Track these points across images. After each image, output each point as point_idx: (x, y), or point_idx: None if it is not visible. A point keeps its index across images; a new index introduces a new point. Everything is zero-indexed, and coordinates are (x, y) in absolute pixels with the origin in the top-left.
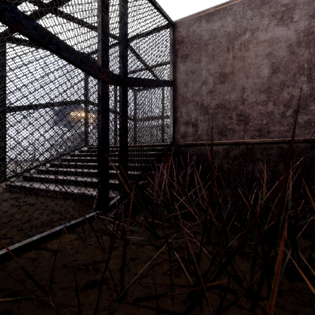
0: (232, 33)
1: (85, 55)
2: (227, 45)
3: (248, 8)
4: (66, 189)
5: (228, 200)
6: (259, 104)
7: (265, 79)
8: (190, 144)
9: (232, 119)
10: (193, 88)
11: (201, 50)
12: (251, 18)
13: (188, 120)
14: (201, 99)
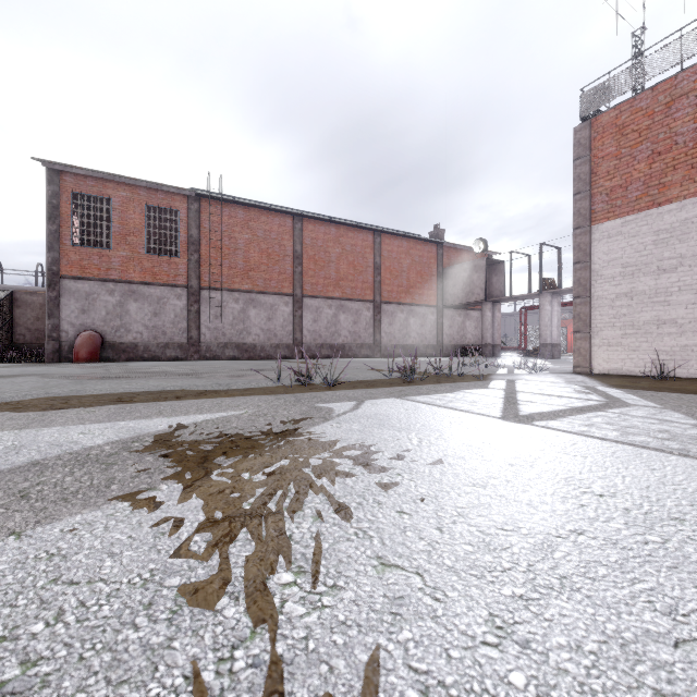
0: (43, 304)
1: None
2: (40, 307)
3: None
4: None
5: None
6: None
7: None
8: (22, 343)
9: (42, 335)
10: (24, 321)
11: (28, 306)
12: None
13: (21, 333)
14: (28, 325)
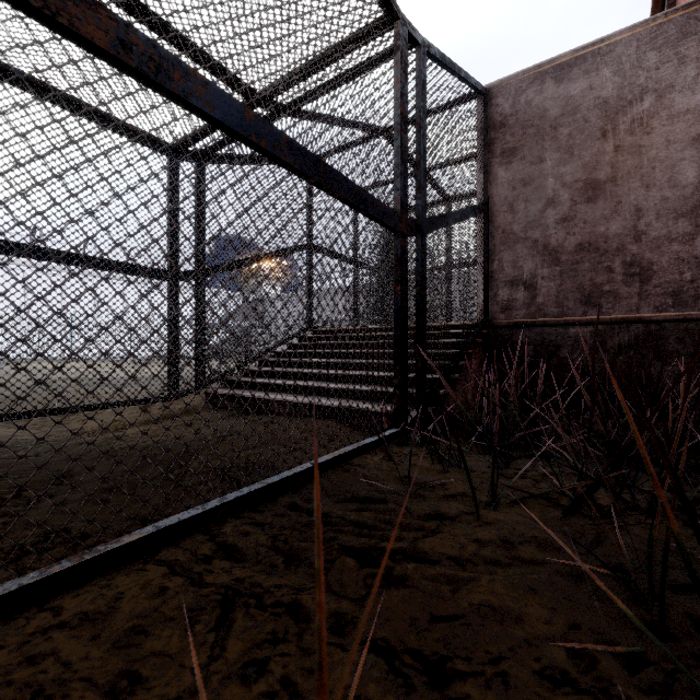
0: (613, 101)
1: (383, 202)
2: (602, 124)
3: (649, 48)
4: (316, 400)
5: (610, 424)
6: (674, 241)
7: (688, 190)
8: (521, 323)
9: (612, 273)
10: (526, 214)
11: (543, 139)
12: (657, 67)
13: (516, 276)
14: (543, 234)
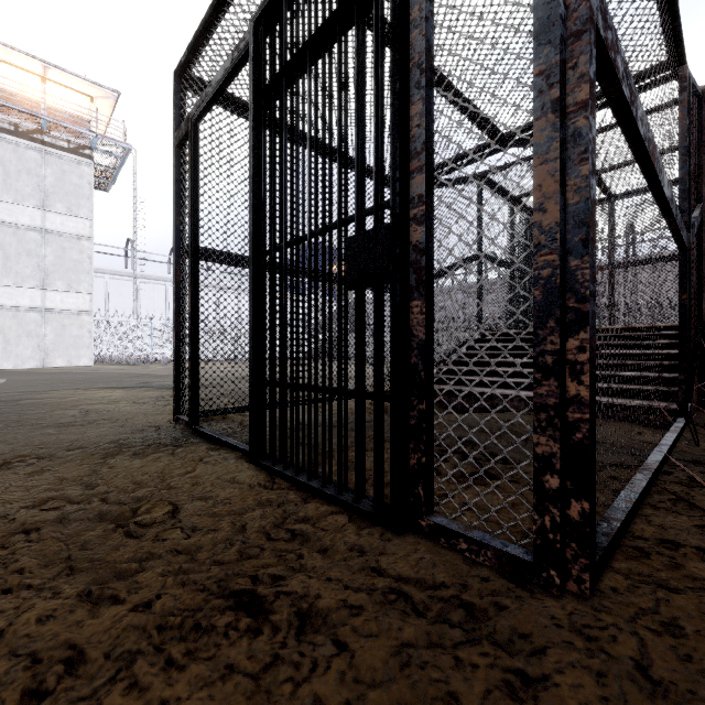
0: None
1: None
2: None
3: None
4: None
5: None
6: None
7: None
8: None
9: None
10: None
11: None
12: None
13: None
14: None
